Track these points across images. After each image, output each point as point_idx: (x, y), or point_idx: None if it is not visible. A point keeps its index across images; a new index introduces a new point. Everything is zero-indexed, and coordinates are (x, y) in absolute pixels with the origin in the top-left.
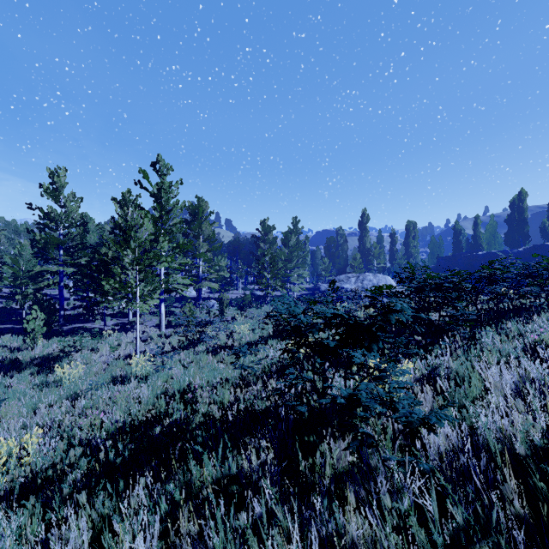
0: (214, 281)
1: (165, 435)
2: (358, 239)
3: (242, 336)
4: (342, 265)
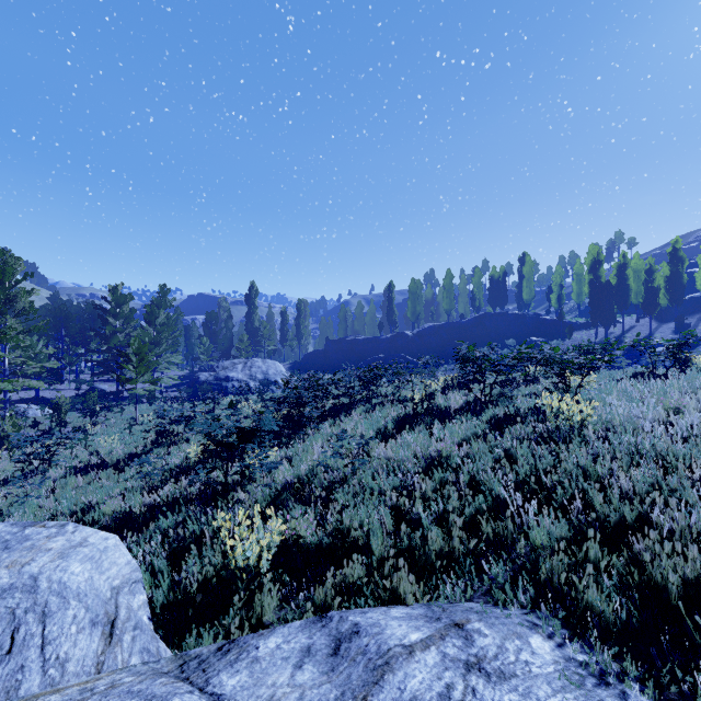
0: (26, 374)
1: (121, 520)
2: (246, 316)
3: (111, 450)
4: (227, 346)
